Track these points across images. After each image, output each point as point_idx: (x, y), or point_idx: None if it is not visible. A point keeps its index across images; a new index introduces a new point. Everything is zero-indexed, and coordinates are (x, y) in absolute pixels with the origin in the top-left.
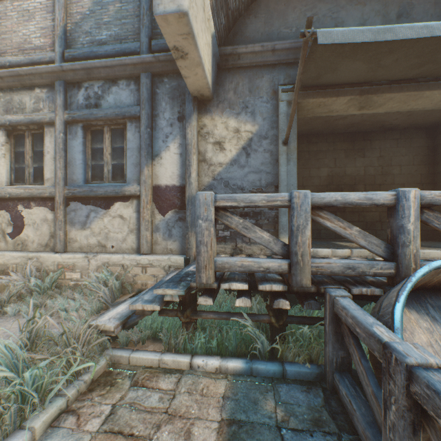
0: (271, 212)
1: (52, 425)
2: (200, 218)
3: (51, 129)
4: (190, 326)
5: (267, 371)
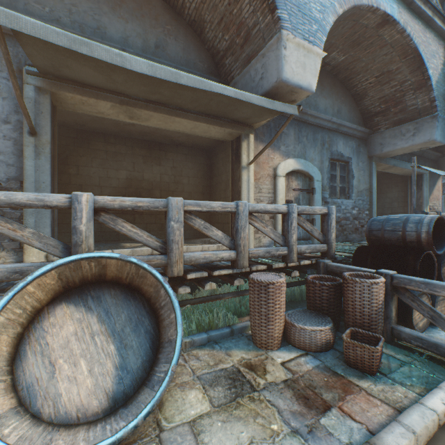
0: (15, 212)
1: None
2: None
3: None
4: None
5: None
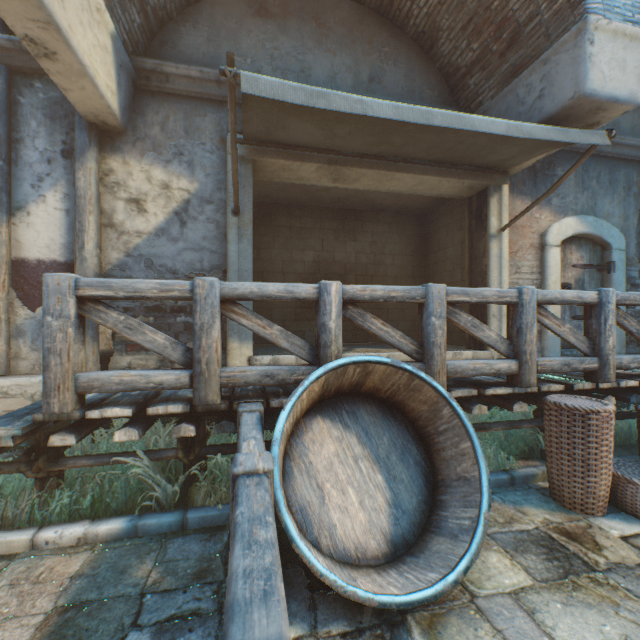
0: None
1: None
2: (49, 314)
3: None
4: (50, 483)
5: (161, 525)
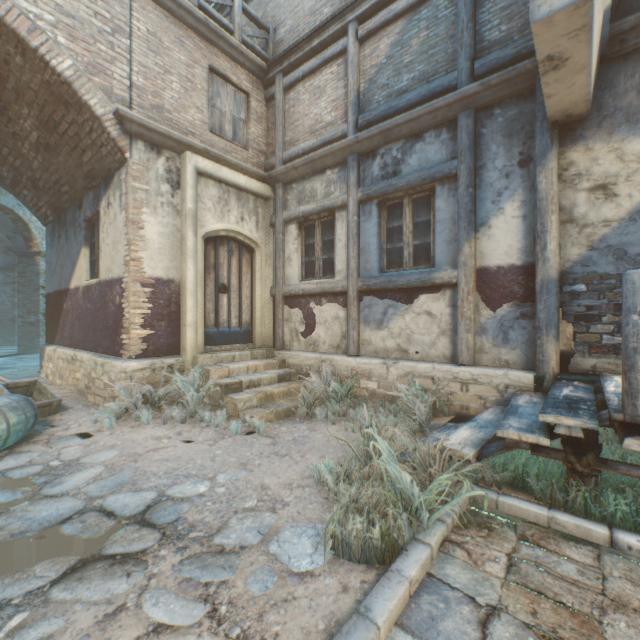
0: None
1: (440, 550)
2: (632, 312)
3: (342, 214)
4: (587, 480)
5: None
